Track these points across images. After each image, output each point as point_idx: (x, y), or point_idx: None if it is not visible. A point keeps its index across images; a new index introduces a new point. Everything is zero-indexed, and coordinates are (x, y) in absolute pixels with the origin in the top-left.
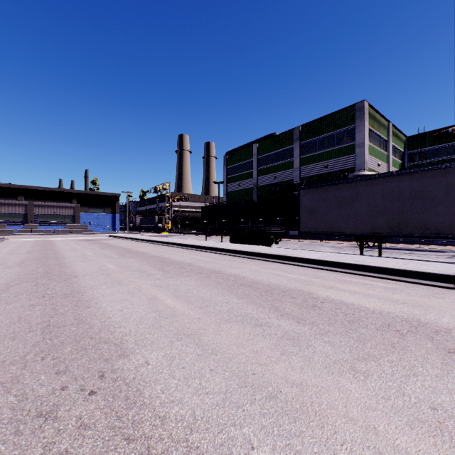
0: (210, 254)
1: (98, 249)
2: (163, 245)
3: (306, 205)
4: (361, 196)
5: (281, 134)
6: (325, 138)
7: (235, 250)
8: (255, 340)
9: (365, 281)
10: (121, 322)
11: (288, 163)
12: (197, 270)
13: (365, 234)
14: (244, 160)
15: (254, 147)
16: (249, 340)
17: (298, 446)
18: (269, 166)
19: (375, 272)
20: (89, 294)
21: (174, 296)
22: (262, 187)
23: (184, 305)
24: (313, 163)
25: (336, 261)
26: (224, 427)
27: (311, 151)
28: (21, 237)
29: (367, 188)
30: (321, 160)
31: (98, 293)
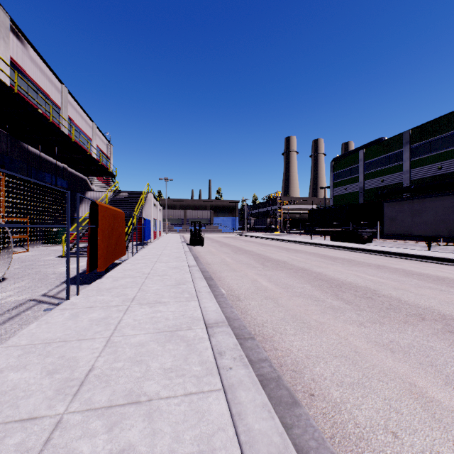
0: (313, 247)
1: (243, 242)
2: (280, 241)
3: (388, 214)
4: (427, 209)
5: (388, 138)
6: (439, 139)
7: (329, 245)
8: (321, 263)
9: (393, 259)
10: (282, 259)
11: (397, 166)
12: (305, 252)
13: (430, 236)
14: (350, 165)
15: (360, 153)
16: (319, 263)
17: (321, 268)
18: (376, 170)
19: (406, 257)
20: (265, 255)
21: (296, 257)
22: (369, 190)
23: (300, 258)
24: (425, 165)
25: (387, 251)
26: (309, 267)
27: (422, 154)
28: (185, 234)
29: (431, 203)
30: (434, 162)
31: (268, 255)
